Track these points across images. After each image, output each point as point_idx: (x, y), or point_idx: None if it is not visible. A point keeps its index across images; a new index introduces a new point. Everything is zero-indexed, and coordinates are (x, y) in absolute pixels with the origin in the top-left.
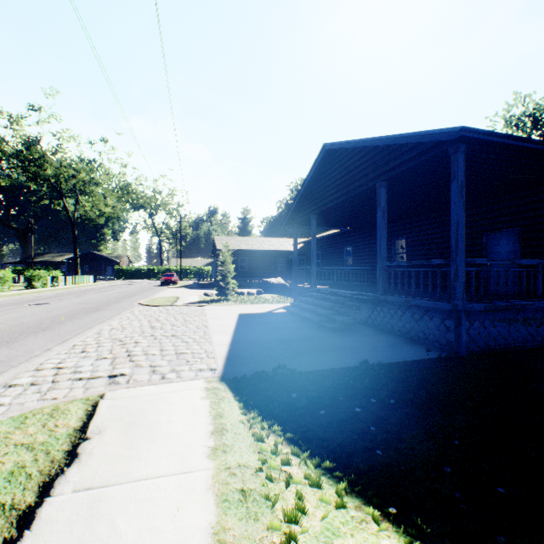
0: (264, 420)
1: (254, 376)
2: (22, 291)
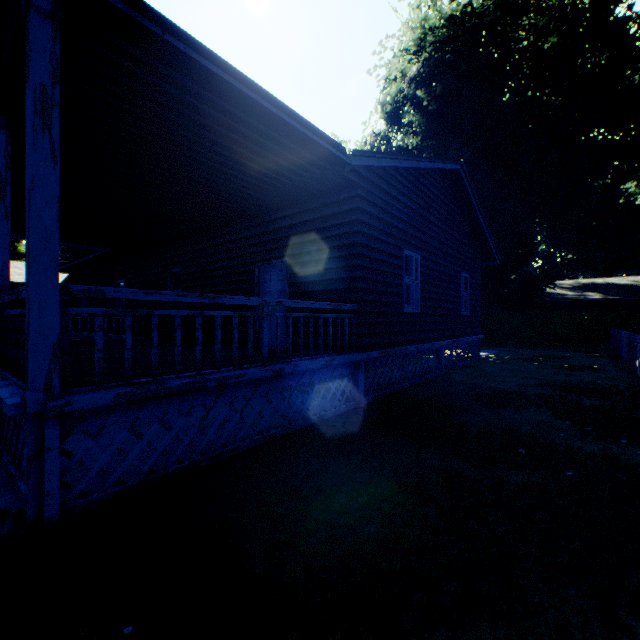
0: None
1: None
2: None
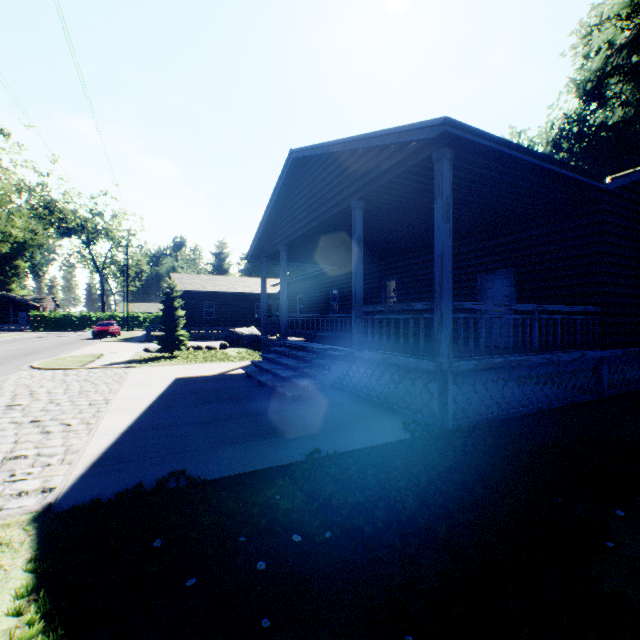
0: (36, 637)
1: (112, 500)
2: None
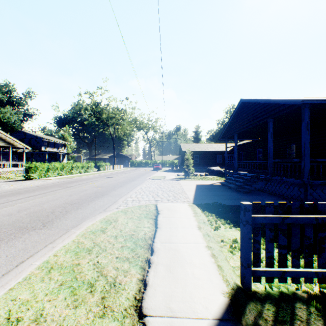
0: (209, 212)
1: (205, 204)
2: (97, 172)
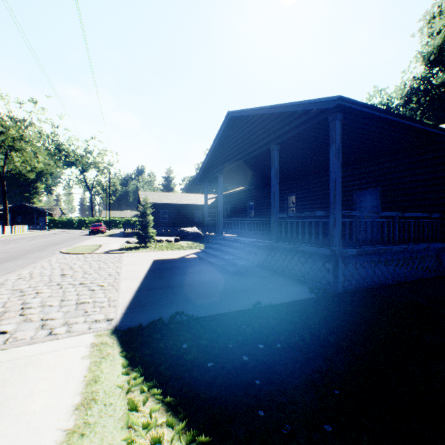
0: (144, 382)
1: (149, 325)
2: None
